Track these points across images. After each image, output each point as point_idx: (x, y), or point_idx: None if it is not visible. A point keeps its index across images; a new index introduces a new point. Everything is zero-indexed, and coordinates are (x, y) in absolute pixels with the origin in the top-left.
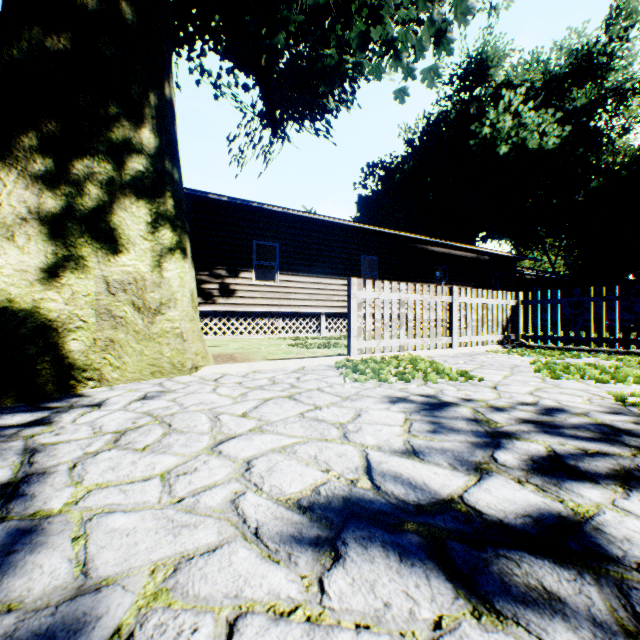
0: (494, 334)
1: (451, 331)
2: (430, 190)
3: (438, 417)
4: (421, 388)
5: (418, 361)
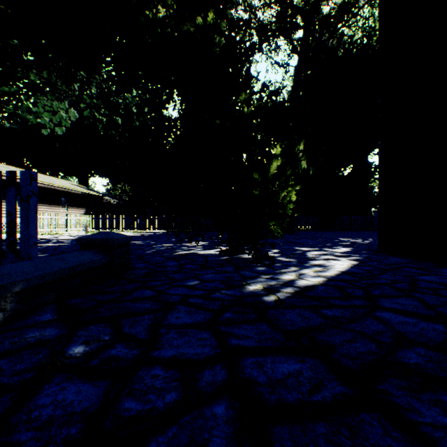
0: (83, 227)
1: (68, 227)
2: (57, 140)
3: (64, 235)
4: (61, 235)
5: (58, 233)
